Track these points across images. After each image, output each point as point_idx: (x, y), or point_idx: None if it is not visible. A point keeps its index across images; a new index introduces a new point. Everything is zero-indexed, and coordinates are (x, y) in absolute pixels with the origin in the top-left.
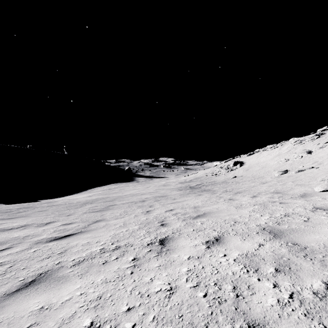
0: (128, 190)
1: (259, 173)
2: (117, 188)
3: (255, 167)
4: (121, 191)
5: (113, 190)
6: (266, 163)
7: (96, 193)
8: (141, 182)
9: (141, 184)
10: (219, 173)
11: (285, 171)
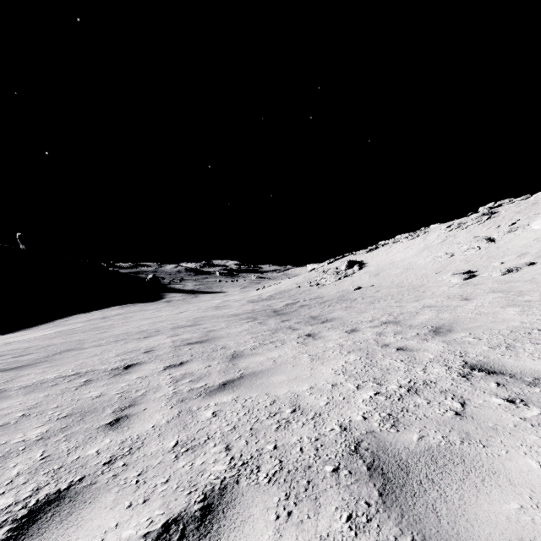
0: (132, 320)
1: (407, 279)
2: (120, 315)
3: (391, 270)
4: (115, 323)
5: (107, 321)
6: (409, 262)
7: (68, 328)
8: (175, 302)
9: (172, 305)
10: (323, 282)
11: (470, 274)
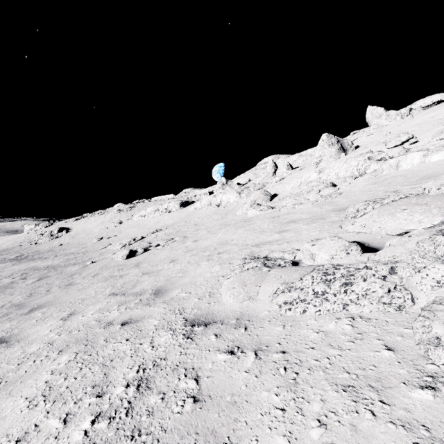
0: None
1: (84, 240)
2: None
3: (82, 234)
4: None
5: None
6: (91, 230)
7: None
8: None
9: None
10: (41, 241)
11: (101, 238)
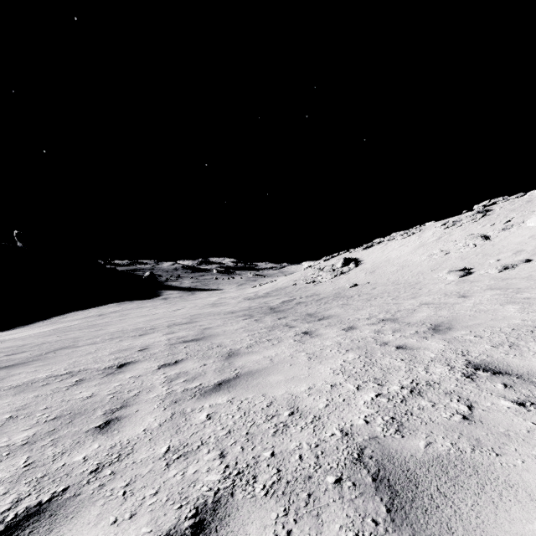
0: (129, 318)
1: (402, 276)
2: (117, 312)
3: (387, 267)
4: (111, 321)
5: (103, 318)
6: (404, 260)
7: (65, 325)
8: (172, 299)
9: (169, 302)
10: (319, 279)
11: (466, 271)
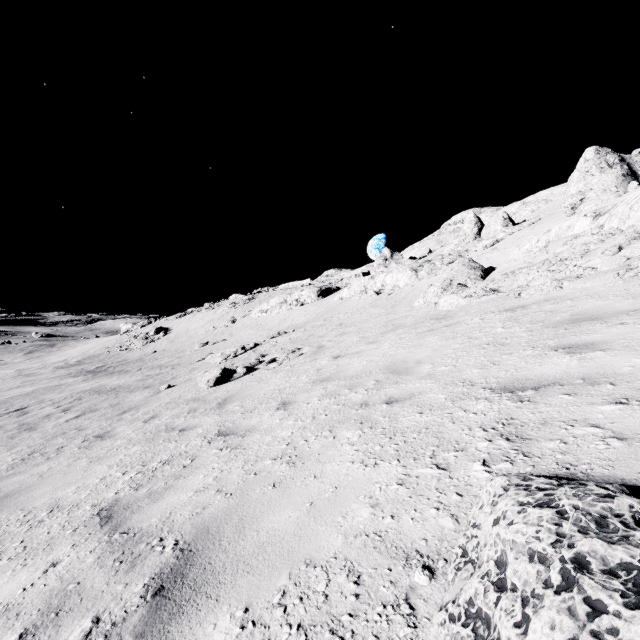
0: None
1: (184, 346)
2: None
3: (183, 338)
4: None
5: None
6: (196, 332)
7: None
8: None
9: None
10: (133, 347)
11: (206, 344)
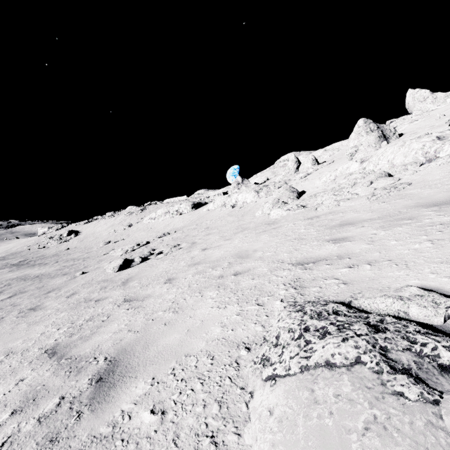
0: None
1: (92, 244)
2: None
3: (90, 238)
4: None
5: None
6: (100, 234)
7: None
8: None
9: None
10: (49, 245)
11: (109, 242)
